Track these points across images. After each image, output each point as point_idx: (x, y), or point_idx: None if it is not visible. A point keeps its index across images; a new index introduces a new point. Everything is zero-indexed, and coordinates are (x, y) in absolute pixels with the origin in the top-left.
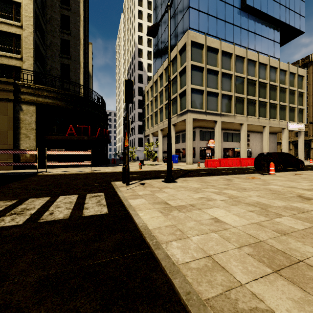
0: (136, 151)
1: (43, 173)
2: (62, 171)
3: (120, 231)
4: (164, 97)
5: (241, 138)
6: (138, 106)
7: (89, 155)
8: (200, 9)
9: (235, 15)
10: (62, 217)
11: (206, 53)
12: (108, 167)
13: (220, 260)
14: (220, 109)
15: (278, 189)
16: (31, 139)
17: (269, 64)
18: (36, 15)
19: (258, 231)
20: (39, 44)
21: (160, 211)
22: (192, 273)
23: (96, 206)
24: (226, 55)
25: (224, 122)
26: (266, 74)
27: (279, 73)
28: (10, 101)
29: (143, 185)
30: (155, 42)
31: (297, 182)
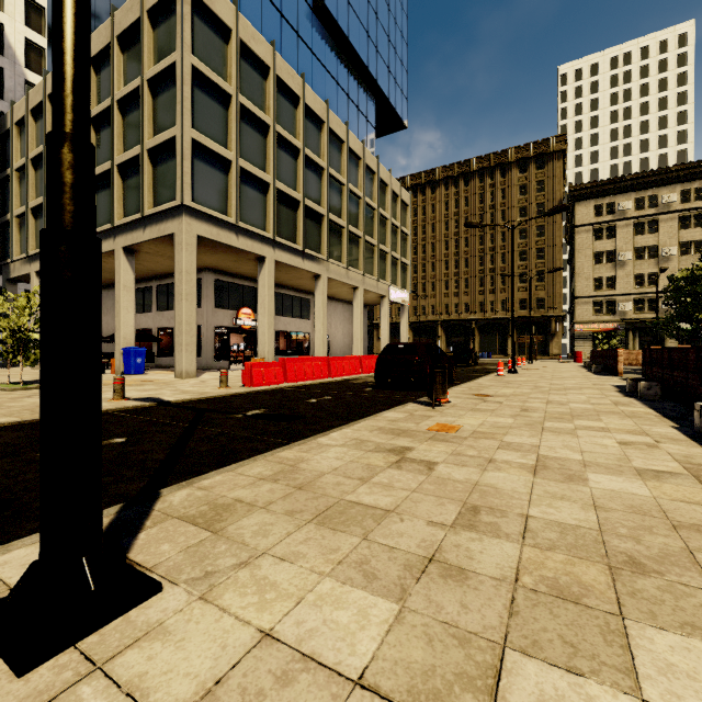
0: None
1: None
2: None
3: None
4: None
5: (316, 309)
6: None
7: None
8: None
9: (302, 15)
10: None
11: (237, 56)
12: None
13: None
14: (273, 228)
15: (668, 501)
16: None
17: (365, 160)
18: None
19: None
20: None
21: None
22: None
23: None
24: (286, 94)
25: (281, 264)
26: (359, 178)
27: (377, 185)
28: None
29: None
30: None
31: (572, 434)
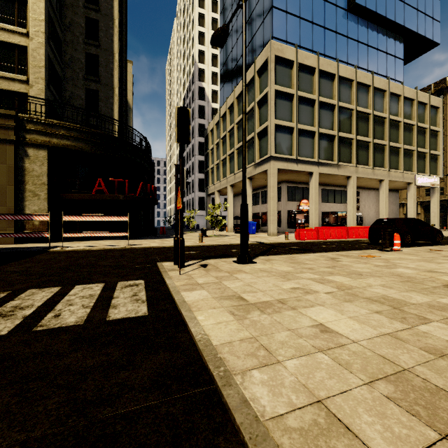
0: (196, 216)
1: (57, 248)
2: (86, 246)
3: (164, 349)
4: (236, 137)
5: (348, 198)
6: (198, 151)
7: (126, 222)
8: (288, 9)
9: (339, 19)
10: (74, 322)
11: (297, 73)
12: (154, 240)
13: (339, 412)
14: (317, 156)
15: (411, 273)
16: (41, 198)
17: (389, 90)
18: (49, 18)
19: (396, 350)
20: (54, 61)
21: (231, 311)
22: (292, 441)
23: (129, 303)
24: (326, 77)
25: (323, 174)
26: (384, 104)
27: (402, 103)
28: (10, 143)
29: (205, 267)
30: (222, 59)
31: (437, 263)
